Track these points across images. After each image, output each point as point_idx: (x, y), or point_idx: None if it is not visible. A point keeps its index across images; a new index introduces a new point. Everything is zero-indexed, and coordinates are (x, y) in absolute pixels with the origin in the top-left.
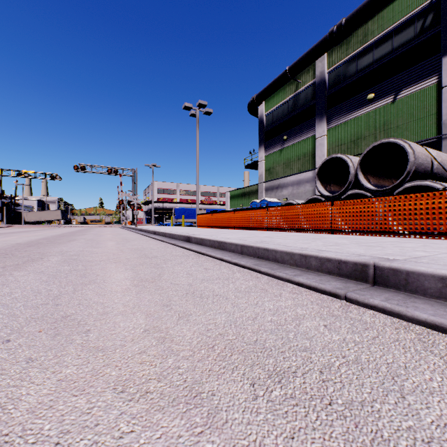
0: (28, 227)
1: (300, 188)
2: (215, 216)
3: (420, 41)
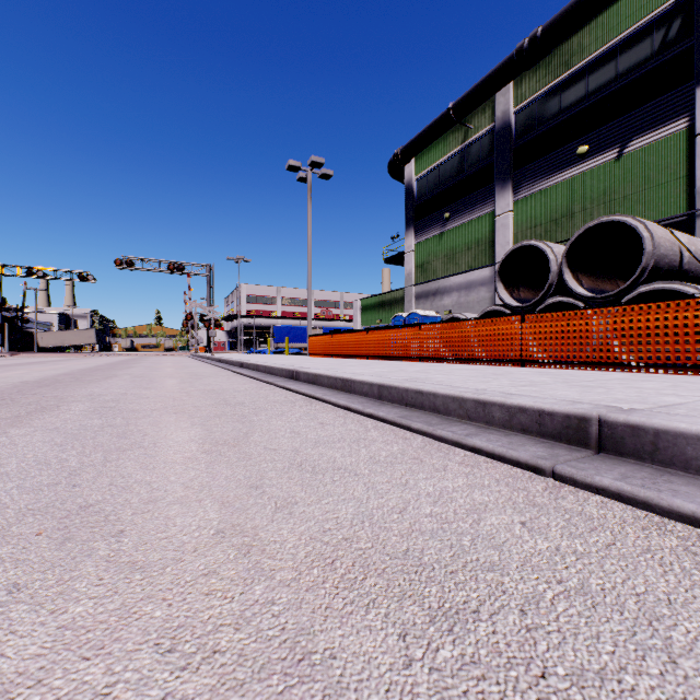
0: (44, 356)
1: (471, 295)
2: (337, 338)
3: (661, 62)
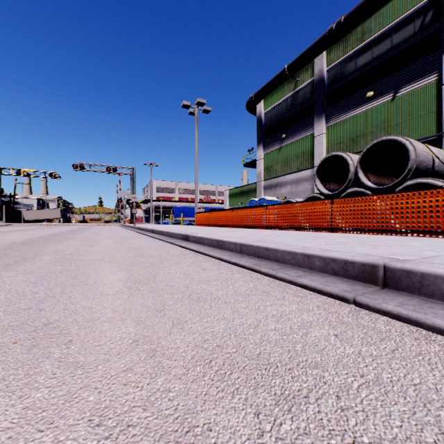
0: (27, 225)
1: (299, 187)
2: (214, 214)
3: (420, 38)
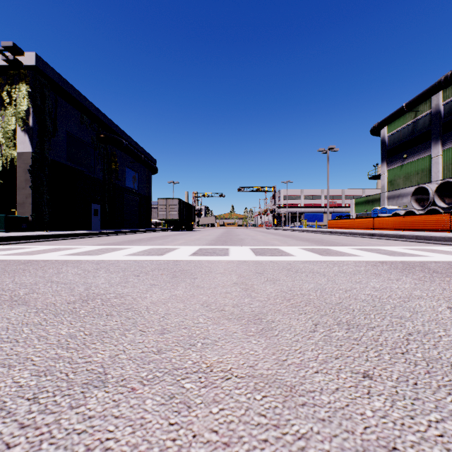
0: (213, 228)
1: None
2: (341, 221)
3: None
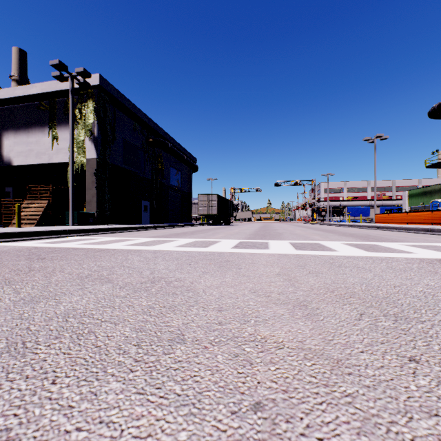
0: (250, 222)
1: None
2: (391, 215)
3: None
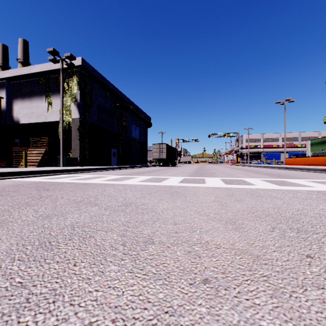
0: (190, 164)
1: None
2: (297, 159)
3: None
